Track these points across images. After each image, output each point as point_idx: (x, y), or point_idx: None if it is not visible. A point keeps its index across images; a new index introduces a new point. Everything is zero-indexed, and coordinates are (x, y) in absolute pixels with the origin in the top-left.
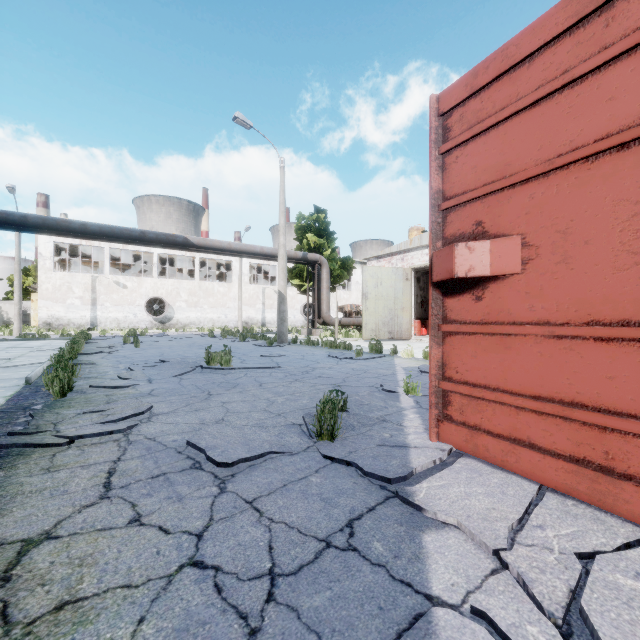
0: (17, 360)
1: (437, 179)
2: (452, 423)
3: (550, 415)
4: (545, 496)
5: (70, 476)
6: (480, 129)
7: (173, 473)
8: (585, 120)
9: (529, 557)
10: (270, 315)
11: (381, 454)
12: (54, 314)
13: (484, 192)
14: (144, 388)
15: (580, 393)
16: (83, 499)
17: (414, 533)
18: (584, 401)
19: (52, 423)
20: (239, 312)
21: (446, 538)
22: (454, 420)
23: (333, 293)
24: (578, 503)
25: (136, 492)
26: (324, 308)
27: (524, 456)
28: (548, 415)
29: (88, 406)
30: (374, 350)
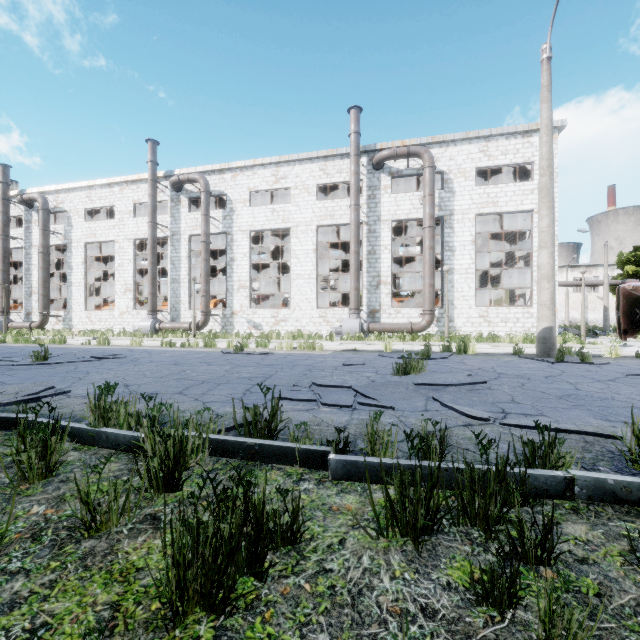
0: None
1: None
2: None
3: None
4: None
5: None
6: None
7: None
8: None
9: None
10: (592, 316)
11: None
12: None
13: None
14: None
15: None
16: None
17: None
18: None
19: None
20: (566, 314)
21: None
22: None
23: None
24: None
25: None
26: None
27: None
28: None
29: None
30: None
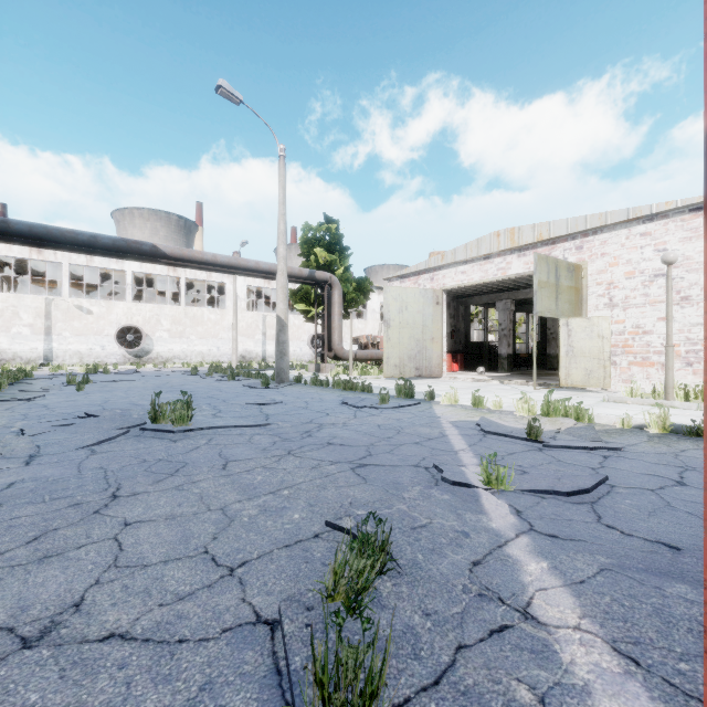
0: None
1: None
2: None
3: None
4: None
5: None
6: None
7: None
8: None
9: None
10: (272, 348)
11: None
12: None
13: None
14: None
15: None
16: None
17: None
18: None
19: None
20: (234, 344)
21: None
22: None
23: (346, 322)
24: None
25: None
26: (336, 339)
27: None
28: None
29: None
30: (403, 393)
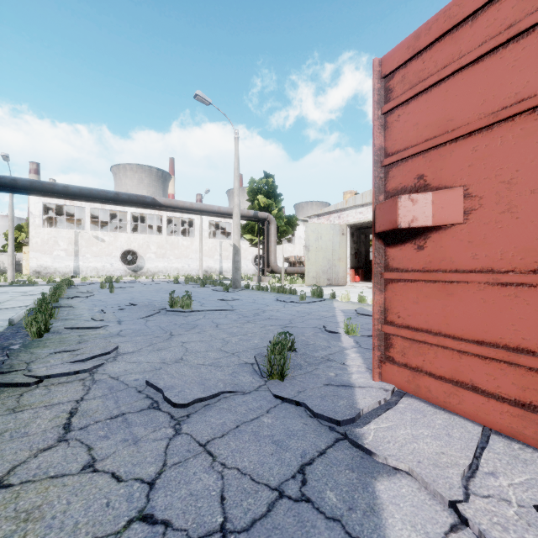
0: (6, 303)
1: (379, 137)
2: (394, 364)
3: (494, 360)
4: (490, 439)
5: (33, 417)
6: (422, 88)
7: (131, 413)
8: (531, 72)
9: (488, 511)
10: (226, 265)
11: (328, 394)
12: (42, 264)
13: (426, 147)
14: (113, 329)
15: (526, 339)
16: (41, 442)
17: (366, 480)
18: (530, 347)
19: (25, 362)
20: (200, 262)
21: (399, 486)
22: (396, 361)
23: (280, 246)
24: (524, 447)
25: (94, 434)
26: (272, 259)
27: (467, 398)
28: (492, 360)
29: (61, 346)
30: (316, 295)
